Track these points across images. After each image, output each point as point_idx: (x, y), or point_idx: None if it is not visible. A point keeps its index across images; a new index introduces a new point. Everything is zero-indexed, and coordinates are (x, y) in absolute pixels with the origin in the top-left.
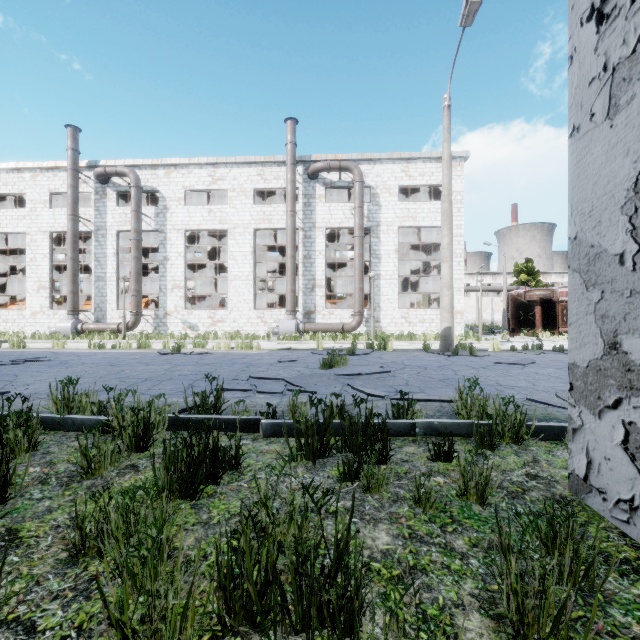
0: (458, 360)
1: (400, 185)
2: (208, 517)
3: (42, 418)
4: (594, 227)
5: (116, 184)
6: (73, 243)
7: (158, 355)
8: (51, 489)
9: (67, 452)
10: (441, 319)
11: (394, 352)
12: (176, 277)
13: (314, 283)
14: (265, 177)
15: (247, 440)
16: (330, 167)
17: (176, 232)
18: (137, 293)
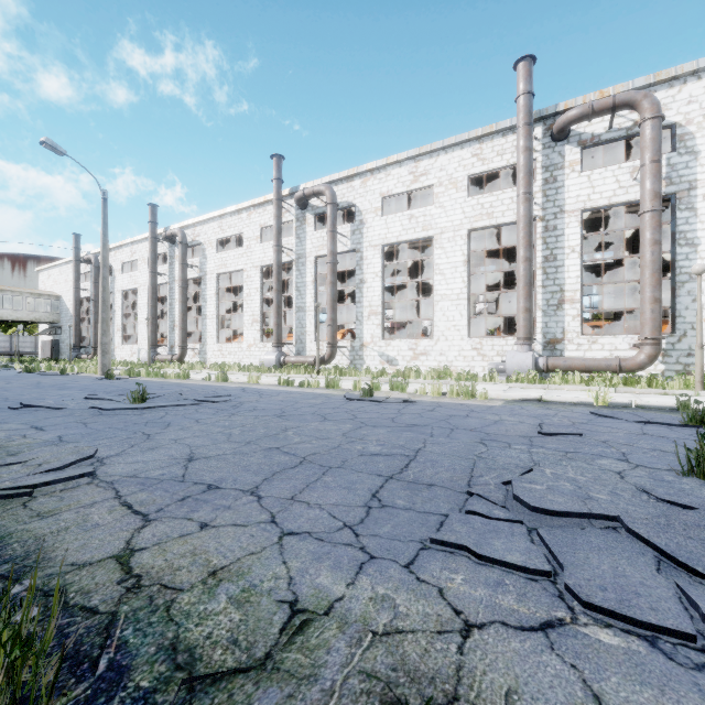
0: None
1: None
2: None
3: None
4: None
5: (314, 207)
6: (277, 274)
7: (344, 400)
8: None
9: None
10: None
11: None
12: (372, 302)
13: (561, 297)
14: (483, 156)
15: None
16: (593, 110)
17: (372, 249)
18: (333, 322)
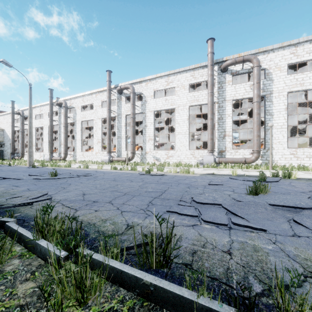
0: None
1: (289, 63)
2: None
3: (26, 238)
4: None
5: (125, 93)
6: (109, 122)
7: (138, 175)
8: None
9: None
10: None
11: (300, 180)
12: (150, 134)
13: (224, 134)
14: (195, 76)
15: None
16: (236, 61)
17: (150, 112)
18: (133, 143)
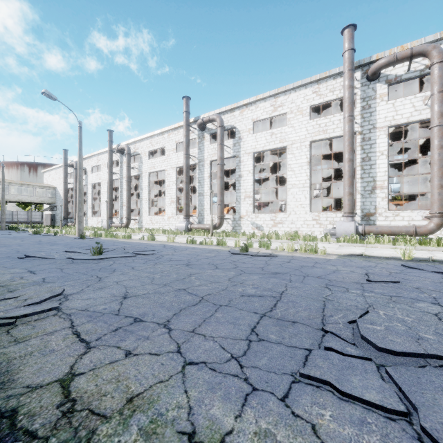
0: None
1: None
2: None
3: None
4: None
5: (209, 129)
6: (186, 172)
7: (229, 254)
8: None
9: None
10: None
11: None
12: (247, 189)
13: (374, 185)
14: (320, 93)
15: None
16: (397, 59)
17: (247, 155)
18: (221, 202)
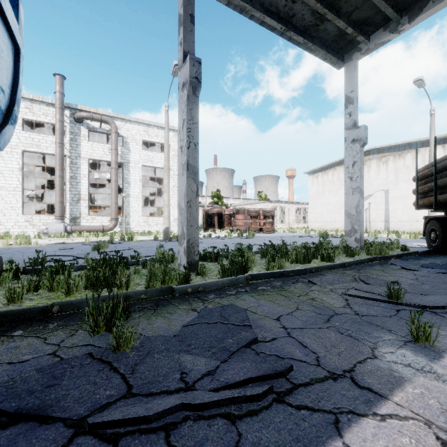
0: (170, 243)
1: (143, 139)
2: None
3: None
4: (181, 200)
5: None
6: None
7: None
8: None
9: None
10: (164, 223)
11: (137, 241)
12: None
13: (79, 197)
14: (34, 111)
15: None
16: (93, 118)
17: None
18: None
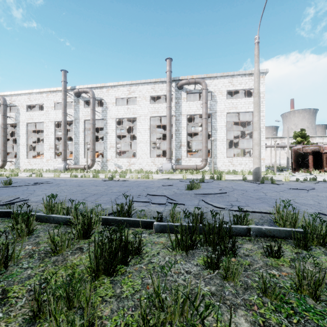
0: (265, 186)
1: (228, 90)
2: (120, 291)
3: (38, 215)
4: None
5: (83, 97)
6: (64, 126)
7: (102, 181)
8: (33, 261)
9: (47, 236)
10: (253, 163)
11: (226, 181)
12: (111, 142)
13: (181, 144)
14: (155, 89)
15: (145, 234)
16: (189, 82)
17: (111, 119)
18: (93, 150)
